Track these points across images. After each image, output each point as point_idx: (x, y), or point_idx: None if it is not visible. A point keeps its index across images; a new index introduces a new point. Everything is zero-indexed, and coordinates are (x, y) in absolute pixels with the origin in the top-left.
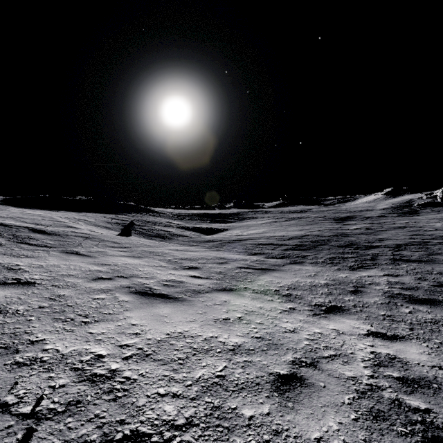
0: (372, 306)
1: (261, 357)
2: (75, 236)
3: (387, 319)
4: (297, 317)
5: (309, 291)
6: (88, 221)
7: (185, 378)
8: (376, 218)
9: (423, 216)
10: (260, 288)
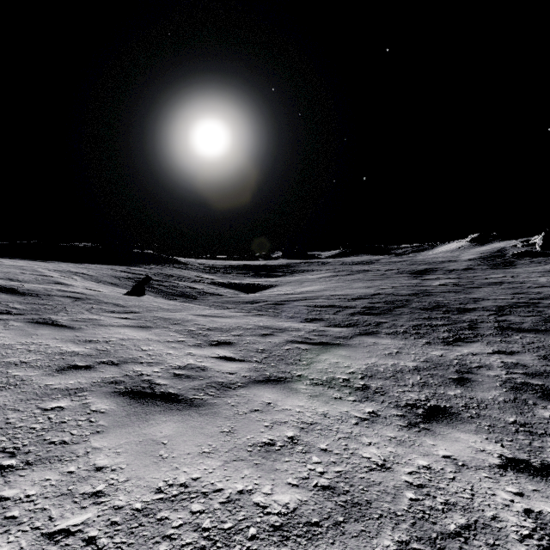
0: (492, 406)
1: (336, 546)
2: (61, 296)
3: (523, 431)
4: (384, 432)
5: (393, 381)
6: (87, 276)
7: None
8: (463, 271)
9: (521, 268)
10: (321, 377)
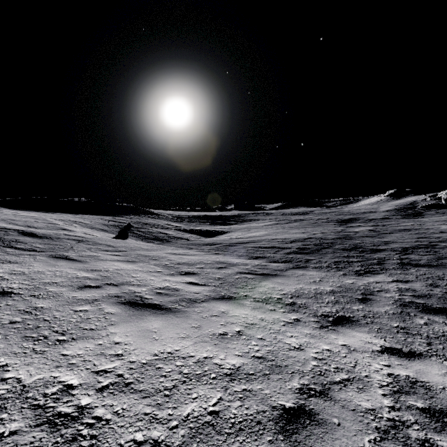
0: (384, 316)
1: (263, 384)
2: (68, 239)
3: (402, 332)
4: (302, 330)
5: (314, 299)
6: (83, 224)
7: (170, 416)
8: (380, 220)
9: (428, 218)
10: (262, 296)
